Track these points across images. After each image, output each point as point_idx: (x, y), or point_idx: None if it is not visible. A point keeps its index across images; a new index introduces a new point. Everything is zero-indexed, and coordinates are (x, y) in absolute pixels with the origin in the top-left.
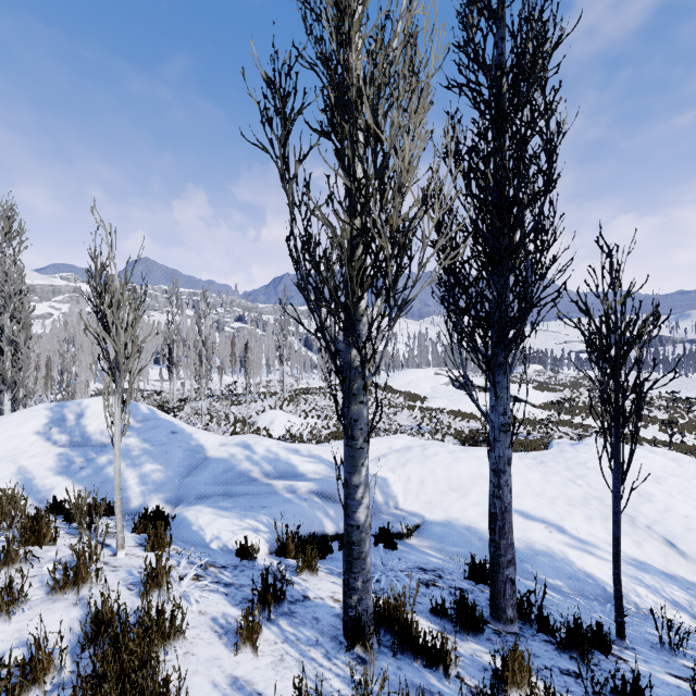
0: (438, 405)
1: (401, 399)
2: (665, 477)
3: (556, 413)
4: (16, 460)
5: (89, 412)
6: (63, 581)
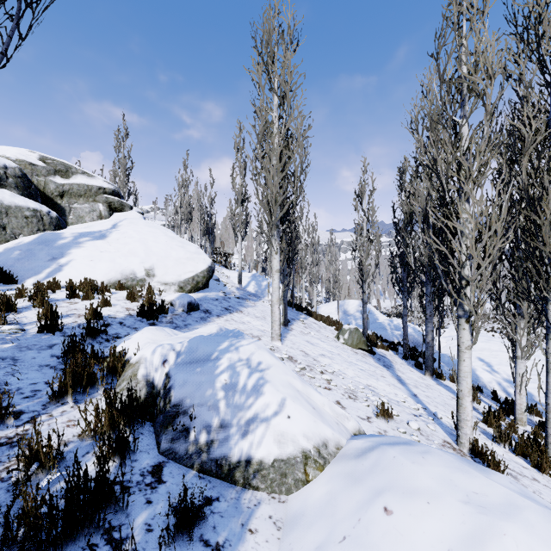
0: None
1: None
2: None
3: None
4: (330, 315)
5: (349, 304)
6: (327, 319)
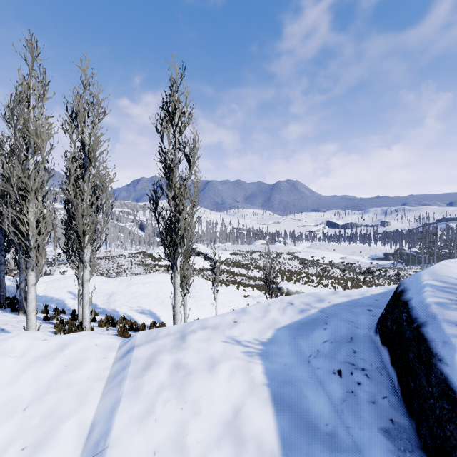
0: (165, 263)
1: (150, 261)
2: (151, 283)
3: (223, 265)
4: None
5: None
6: None
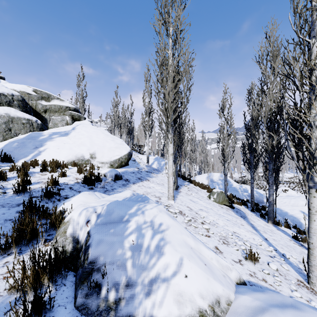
0: None
1: None
2: None
3: None
4: (202, 182)
5: (214, 175)
6: (201, 184)
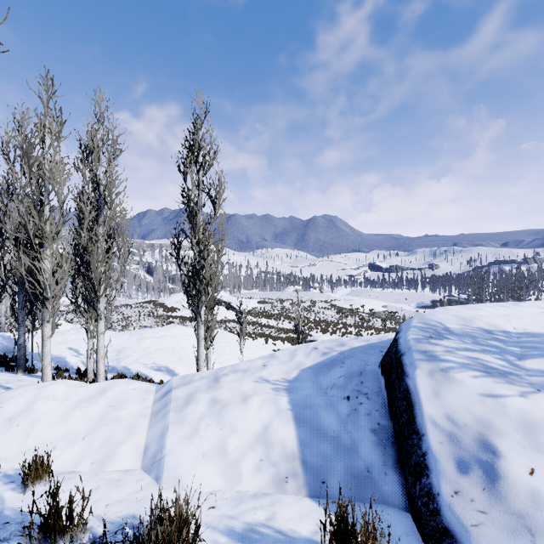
0: (180, 314)
1: (162, 311)
2: (166, 337)
3: (249, 316)
4: None
5: None
6: None
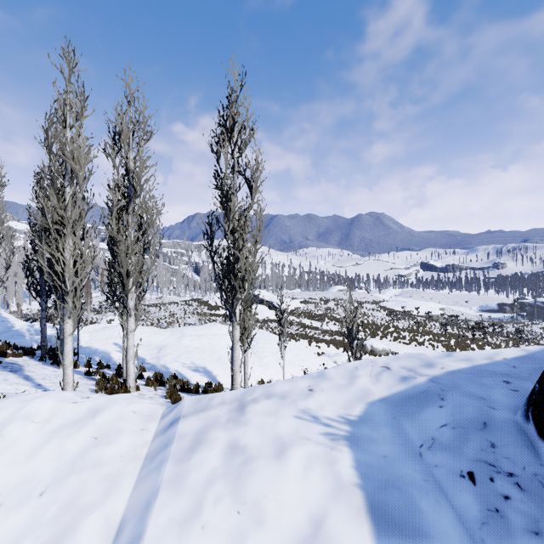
0: (223, 312)
1: (206, 309)
2: (206, 335)
3: (292, 316)
4: None
5: None
6: None
